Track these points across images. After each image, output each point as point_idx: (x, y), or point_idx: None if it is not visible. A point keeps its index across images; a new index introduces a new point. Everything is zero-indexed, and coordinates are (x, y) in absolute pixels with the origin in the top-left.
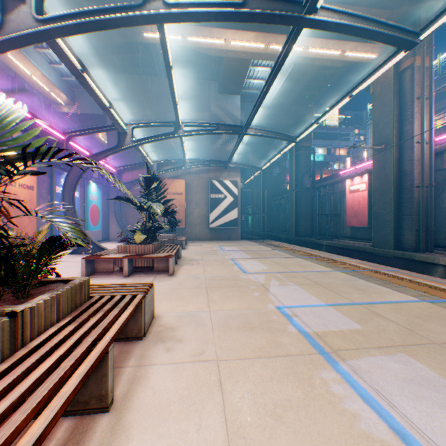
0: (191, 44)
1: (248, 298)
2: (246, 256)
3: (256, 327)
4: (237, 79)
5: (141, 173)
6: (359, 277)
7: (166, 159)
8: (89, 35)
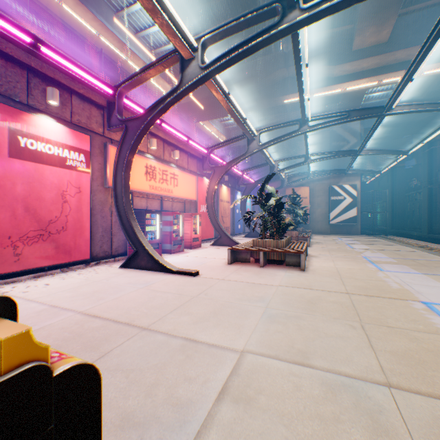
0: (315, 97)
1: (348, 254)
2: (357, 243)
3: (348, 258)
4: (354, 101)
5: (275, 184)
6: (435, 255)
7: (293, 172)
8: (251, 110)
